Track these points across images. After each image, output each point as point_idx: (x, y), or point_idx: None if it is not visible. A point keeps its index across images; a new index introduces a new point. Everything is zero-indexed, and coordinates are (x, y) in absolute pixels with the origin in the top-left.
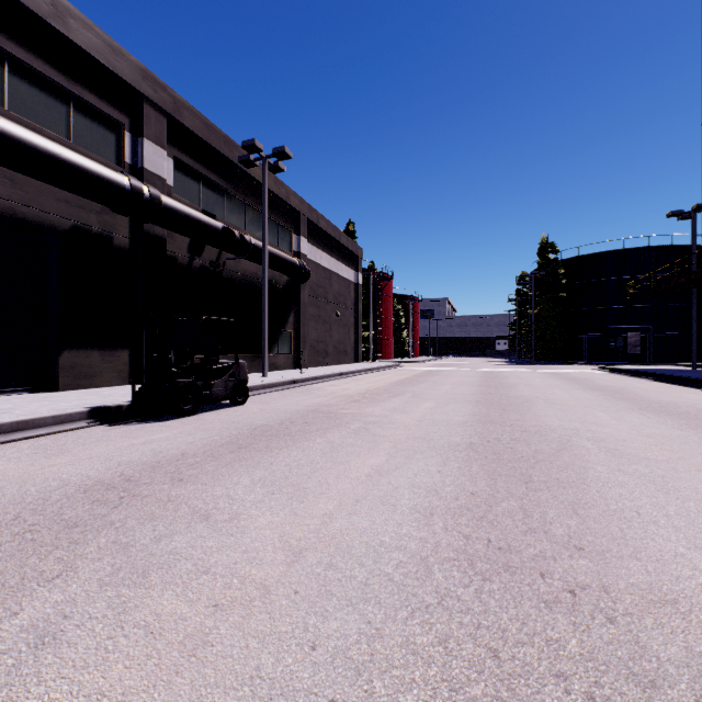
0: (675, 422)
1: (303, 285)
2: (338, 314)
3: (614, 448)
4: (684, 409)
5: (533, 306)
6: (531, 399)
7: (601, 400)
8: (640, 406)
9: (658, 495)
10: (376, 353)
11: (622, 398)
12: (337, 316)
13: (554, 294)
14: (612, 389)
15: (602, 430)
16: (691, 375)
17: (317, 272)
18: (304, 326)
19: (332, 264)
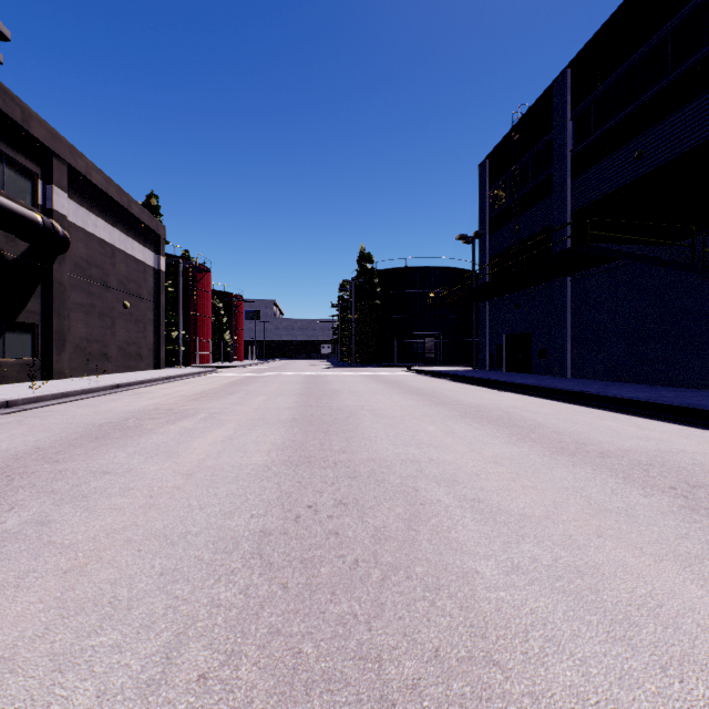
0: (502, 433)
1: (59, 258)
2: (127, 305)
3: (476, 496)
4: (496, 413)
5: (354, 311)
6: (357, 411)
7: (424, 407)
8: (459, 412)
9: (629, 662)
10: (190, 357)
11: (440, 403)
12: (125, 308)
13: (371, 301)
14: (427, 392)
15: (445, 458)
16: (477, 375)
17: (89, 244)
18: (61, 317)
19: (117, 239)
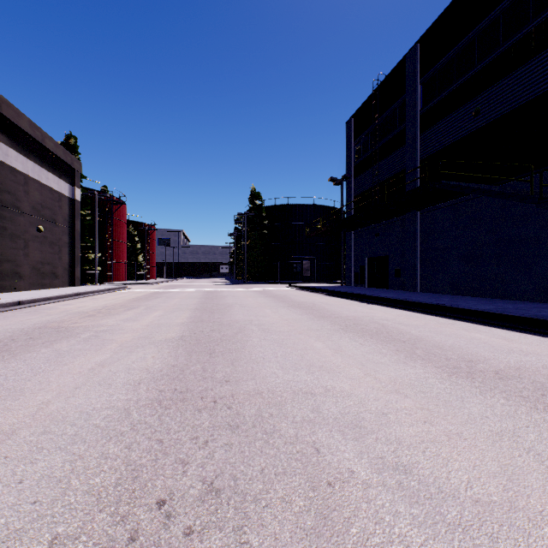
0: (388, 349)
1: None
2: (40, 229)
3: (398, 459)
4: (373, 326)
5: (246, 239)
6: (245, 326)
7: (308, 321)
8: (341, 325)
9: None
10: (106, 276)
11: (321, 316)
12: (39, 231)
13: (260, 231)
14: (308, 306)
15: (341, 386)
16: (347, 290)
17: None
18: None
19: (31, 169)
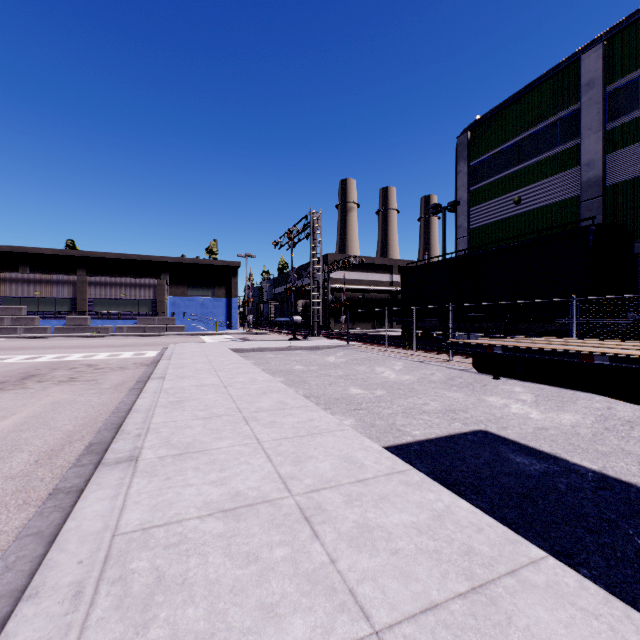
0: None
1: None
2: None
3: None
4: None
5: None
6: None
7: None
8: None
9: None
10: None
11: None
12: None
13: None
14: None
15: None
16: None
17: None
18: None
19: None
